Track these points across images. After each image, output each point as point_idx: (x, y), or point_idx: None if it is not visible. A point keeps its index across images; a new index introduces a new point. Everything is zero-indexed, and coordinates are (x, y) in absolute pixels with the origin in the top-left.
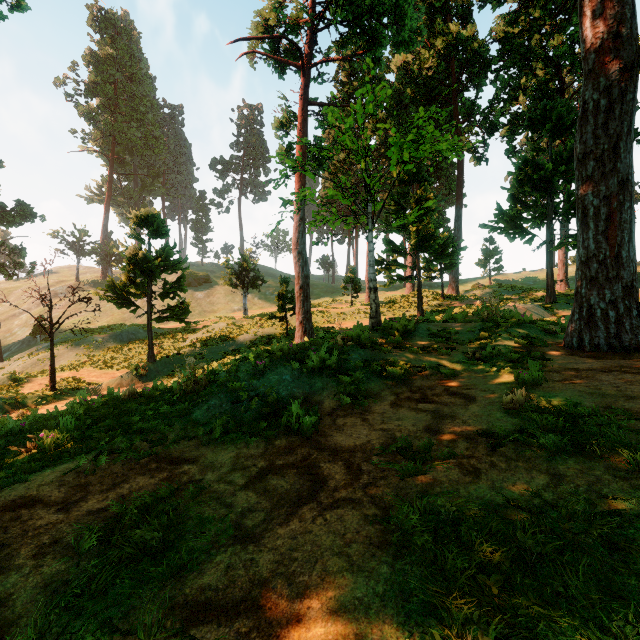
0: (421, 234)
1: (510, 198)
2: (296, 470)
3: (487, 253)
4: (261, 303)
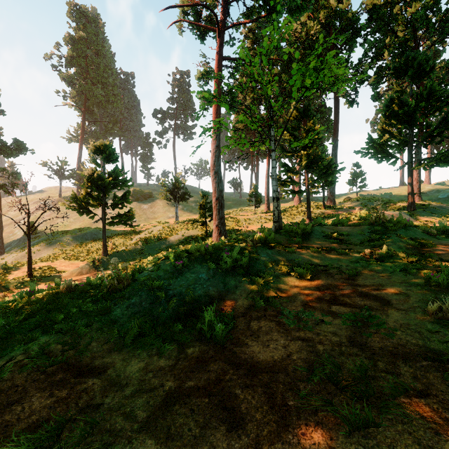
0: (310, 157)
1: (379, 129)
2: (208, 399)
3: (355, 175)
4: (189, 212)
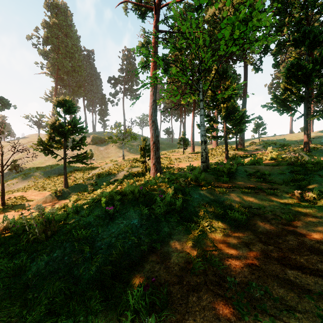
0: (229, 109)
1: (282, 88)
2: None
3: (257, 125)
4: (134, 153)
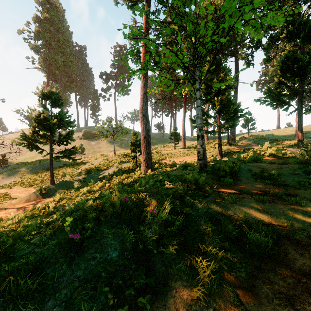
0: (223, 102)
1: (276, 81)
2: None
3: (247, 120)
4: (125, 147)
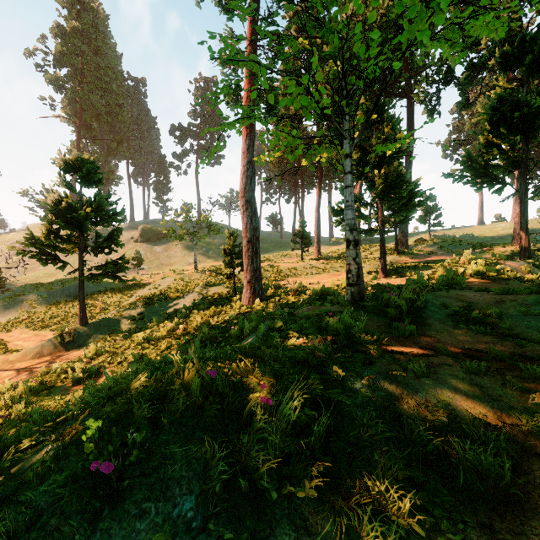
0: (389, 179)
1: (482, 142)
2: None
3: (427, 210)
4: (215, 256)
